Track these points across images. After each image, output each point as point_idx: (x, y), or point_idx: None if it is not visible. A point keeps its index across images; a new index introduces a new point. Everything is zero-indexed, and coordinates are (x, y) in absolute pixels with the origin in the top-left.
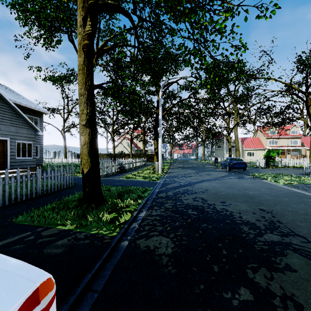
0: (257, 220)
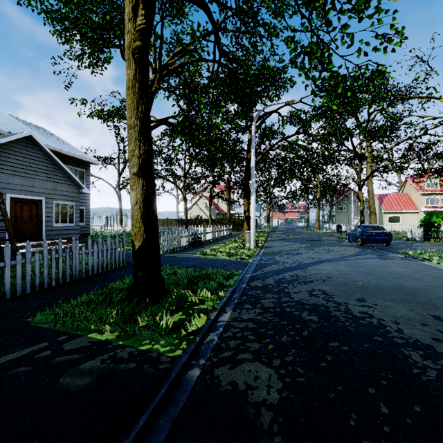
0: (434, 340)
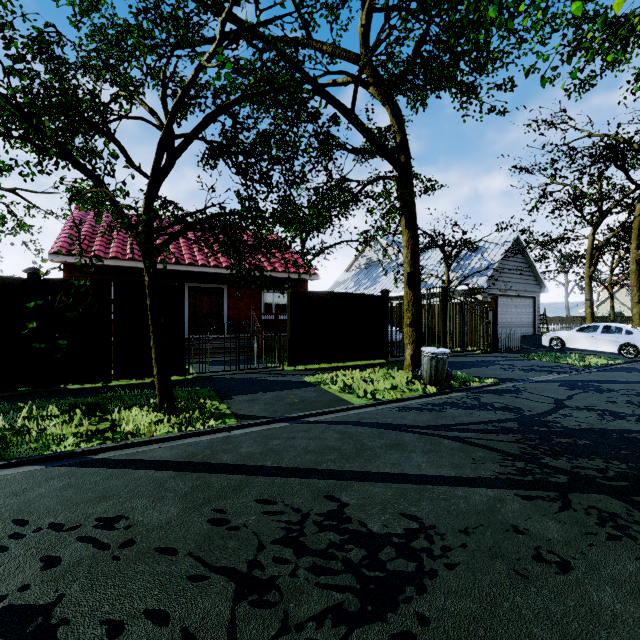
0: None
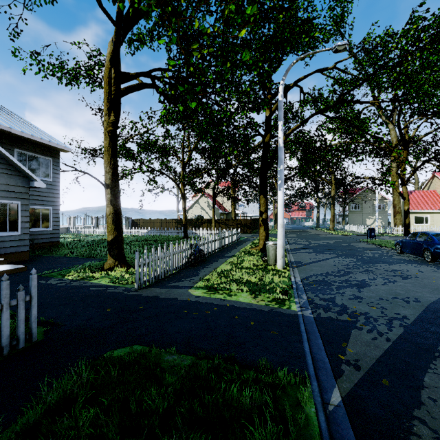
0: None
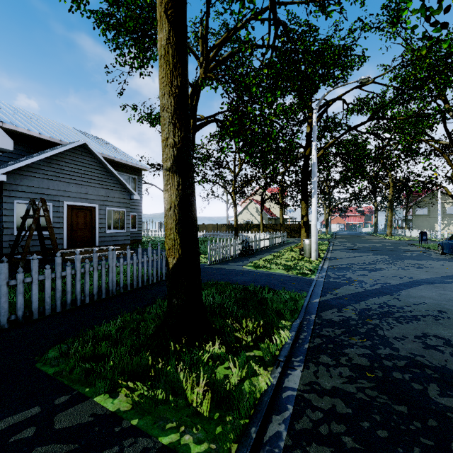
0: None
